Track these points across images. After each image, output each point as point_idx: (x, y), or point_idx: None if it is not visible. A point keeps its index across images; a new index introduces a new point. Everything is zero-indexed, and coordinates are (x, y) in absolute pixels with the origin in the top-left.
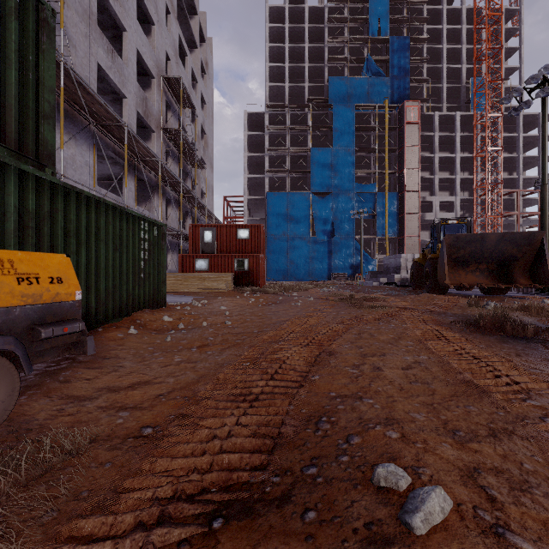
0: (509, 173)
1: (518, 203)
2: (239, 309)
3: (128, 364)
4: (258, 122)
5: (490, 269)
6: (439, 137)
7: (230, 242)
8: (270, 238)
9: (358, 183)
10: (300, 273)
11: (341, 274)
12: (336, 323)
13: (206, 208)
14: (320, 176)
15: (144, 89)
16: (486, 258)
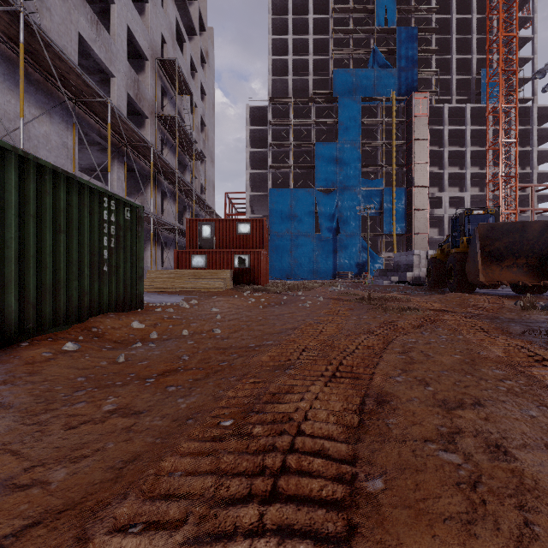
0: (521, 168)
1: (532, 199)
2: (235, 311)
3: (6, 421)
4: (261, 116)
5: (529, 264)
6: (449, 131)
7: (230, 237)
8: (273, 236)
9: (364, 178)
10: (304, 271)
11: (347, 273)
12: (364, 333)
13: (205, 203)
14: (325, 171)
15: (137, 72)
16: (526, 251)
